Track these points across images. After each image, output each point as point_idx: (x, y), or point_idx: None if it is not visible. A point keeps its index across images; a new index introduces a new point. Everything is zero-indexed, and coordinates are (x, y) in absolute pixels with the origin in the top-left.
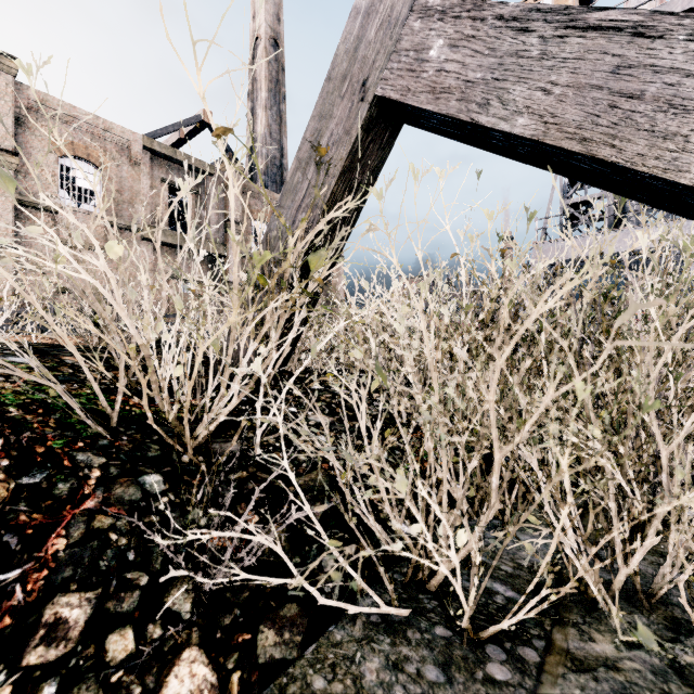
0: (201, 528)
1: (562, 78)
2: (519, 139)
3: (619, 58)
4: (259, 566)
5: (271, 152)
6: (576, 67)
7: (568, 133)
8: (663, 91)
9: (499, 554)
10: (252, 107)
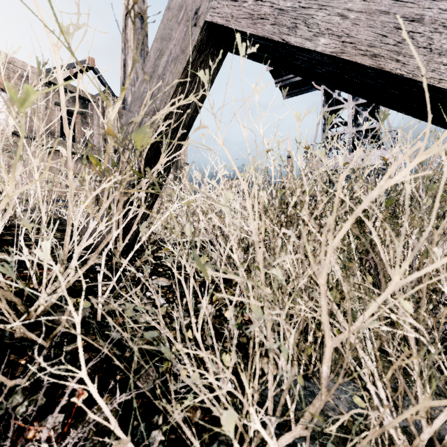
0: (16, 418)
1: (356, 5)
2: (321, 56)
3: None
4: None
5: None
6: None
7: (361, 50)
8: (438, 15)
9: None
10: (124, 59)
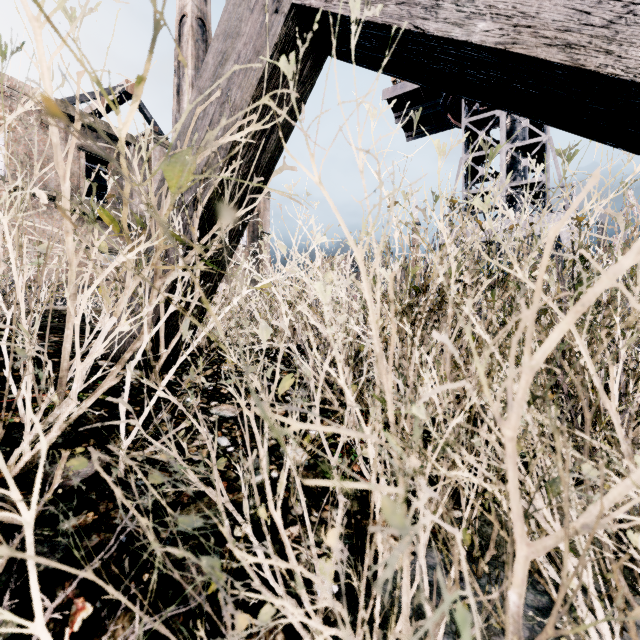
0: None
1: None
2: (478, 52)
3: None
4: None
5: None
6: None
7: (546, 38)
8: None
9: None
10: (178, 84)
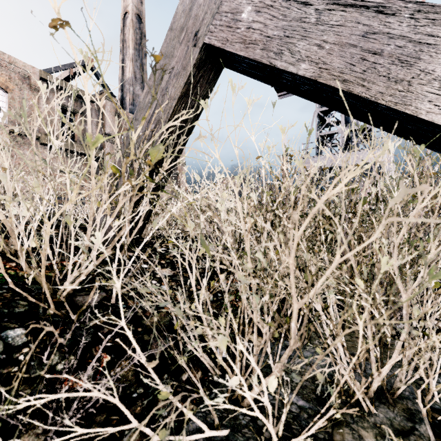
0: (57, 372)
1: (330, 38)
2: (302, 79)
3: (367, 26)
4: (108, 401)
5: (136, 90)
6: (339, 31)
7: (335, 76)
8: (395, 51)
9: (299, 386)
10: (122, 59)
